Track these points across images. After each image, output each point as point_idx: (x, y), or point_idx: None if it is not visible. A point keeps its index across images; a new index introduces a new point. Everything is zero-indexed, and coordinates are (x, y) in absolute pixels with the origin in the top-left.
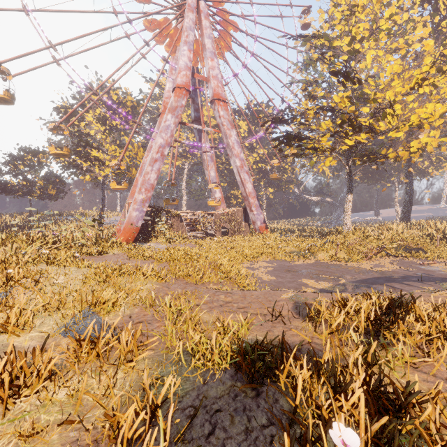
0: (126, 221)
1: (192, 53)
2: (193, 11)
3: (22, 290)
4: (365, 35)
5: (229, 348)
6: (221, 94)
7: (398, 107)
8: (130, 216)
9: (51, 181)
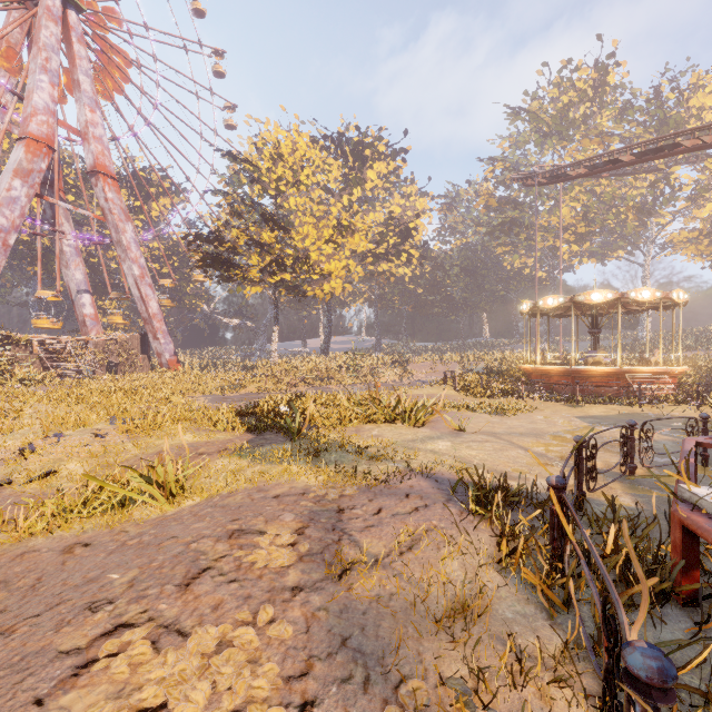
0: None
1: (57, 89)
2: (58, 22)
3: None
4: (290, 179)
5: (234, 408)
6: (109, 167)
7: (314, 255)
8: None
9: None
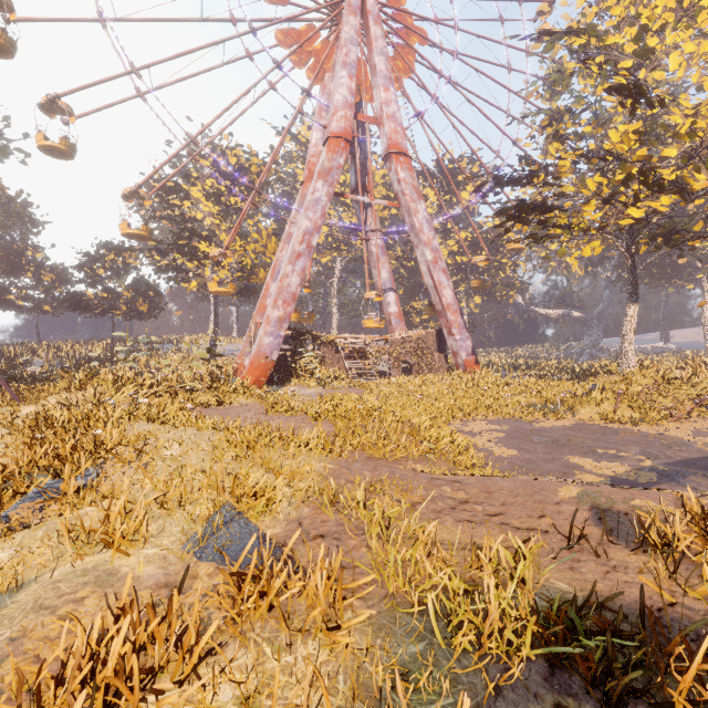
0: (255, 351)
1: (354, 81)
2: (356, 13)
3: (118, 465)
4: (667, 20)
5: (533, 617)
6: (400, 144)
7: None
8: (261, 343)
9: (141, 292)
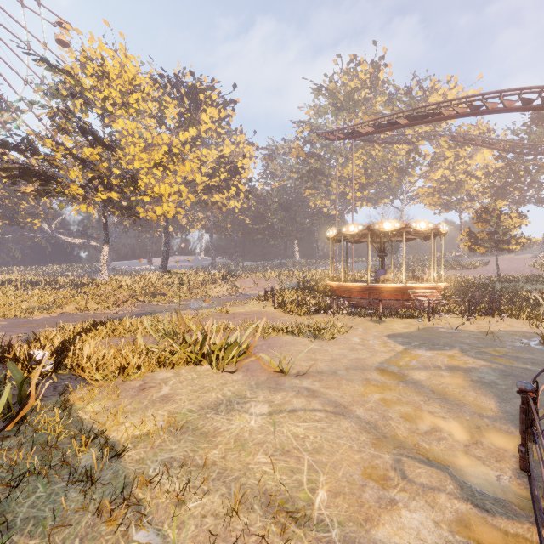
0: None
1: None
2: None
3: None
4: (118, 101)
5: None
6: None
7: (145, 178)
8: None
9: None
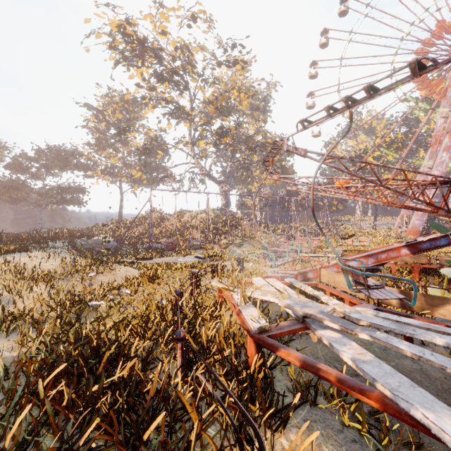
0: (411, 226)
1: None
2: None
3: None
4: None
5: None
6: None
7: None
8: (414, 223)
9: (339, 201)
